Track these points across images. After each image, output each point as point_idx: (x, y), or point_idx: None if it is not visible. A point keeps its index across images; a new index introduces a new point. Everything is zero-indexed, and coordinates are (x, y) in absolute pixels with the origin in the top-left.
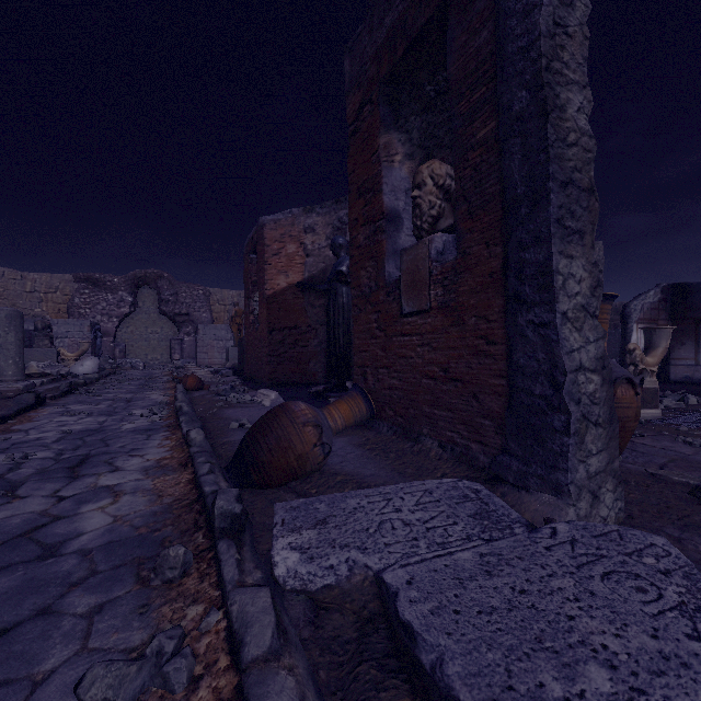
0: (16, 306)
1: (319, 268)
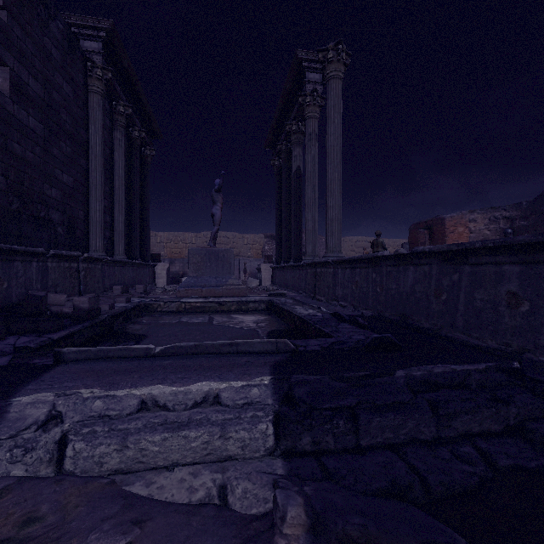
0: (241, 252)
1: (479, 239)
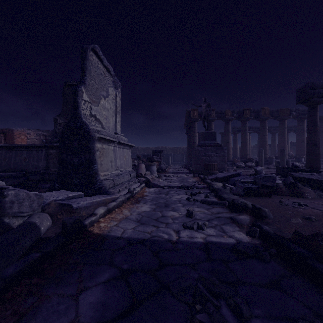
0: None
1: (32, 143)
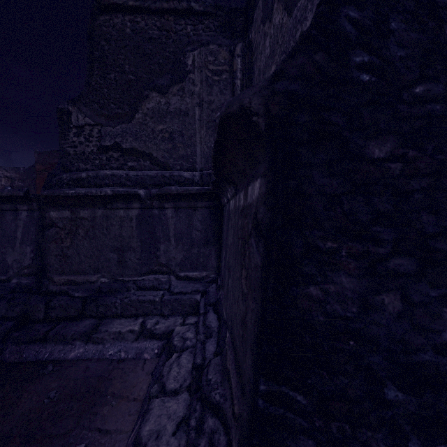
0: None
1: None
